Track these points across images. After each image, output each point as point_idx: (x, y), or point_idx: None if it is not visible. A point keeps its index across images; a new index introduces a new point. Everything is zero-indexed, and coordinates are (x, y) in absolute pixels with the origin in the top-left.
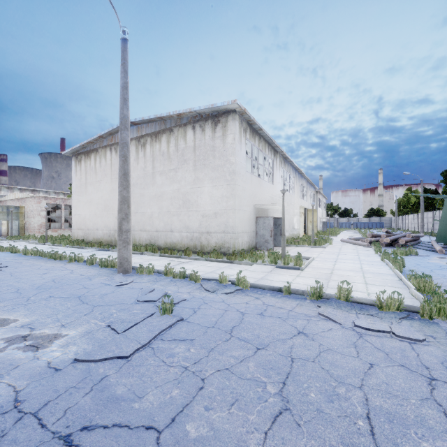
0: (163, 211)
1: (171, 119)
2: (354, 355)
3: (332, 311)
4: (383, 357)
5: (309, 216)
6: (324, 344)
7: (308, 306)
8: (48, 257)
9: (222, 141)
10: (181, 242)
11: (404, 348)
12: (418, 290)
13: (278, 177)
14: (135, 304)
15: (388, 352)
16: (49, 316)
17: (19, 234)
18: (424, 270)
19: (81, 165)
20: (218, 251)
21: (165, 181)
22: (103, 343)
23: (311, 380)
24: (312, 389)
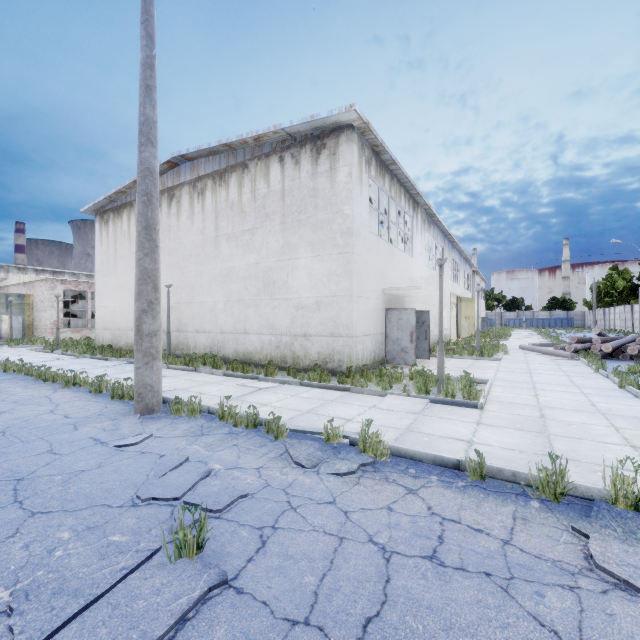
0: (231, 300)
1: (245, 148)
2: None
3: (628, 556)
4: None
5: (464, 308)
6: None
7: (544, 524)
8: (35, 377)
9: (329, 179)
10: (260, 351)
11: None
12: None
13: (419, 246)
14: (128, 510)
15: None
16: None
17: (24, 336)
18: None
19: (108, 229)
20: (323, 368)
21: (235, 251)
22: None
23: None
24: None
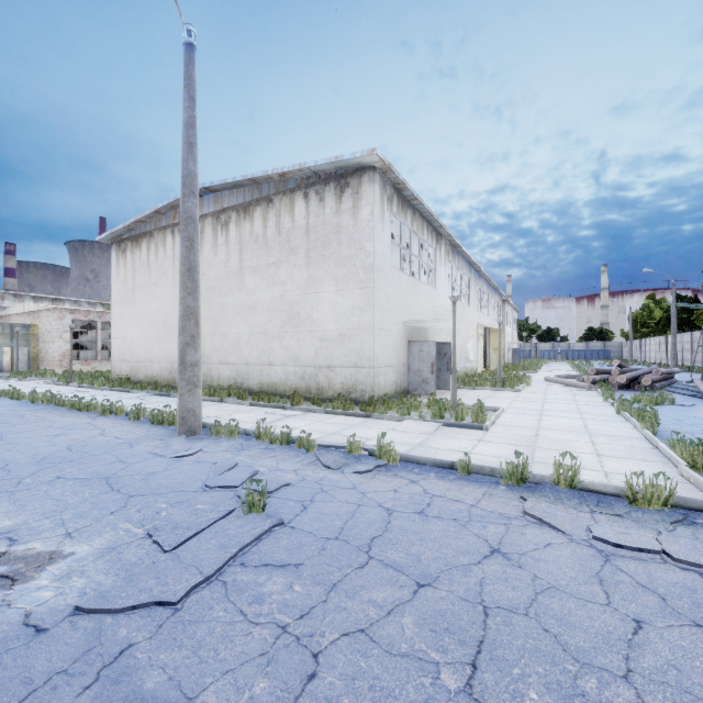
0: (256, 332)
1: (269, 183)
2: (601, 600)
3: (549, 509)
4: (657, 605)
5: (492, 339)
6: (542, 576)
7: (503, 497)
8: (68, 407)
9: (352, 217)
10: (285, 382)
11: (692, 586)
12: (691, 467)
13: (443, 277)
14: (202, 493)
15: (665, 594)
16: (47, 516)
17: (29, 368)
18: (693, 431)
19: (126, 259)
20: (347, 398)
21: (259, 284)
22: (134, 574)
23: (527, 660)
24: (531, 680)
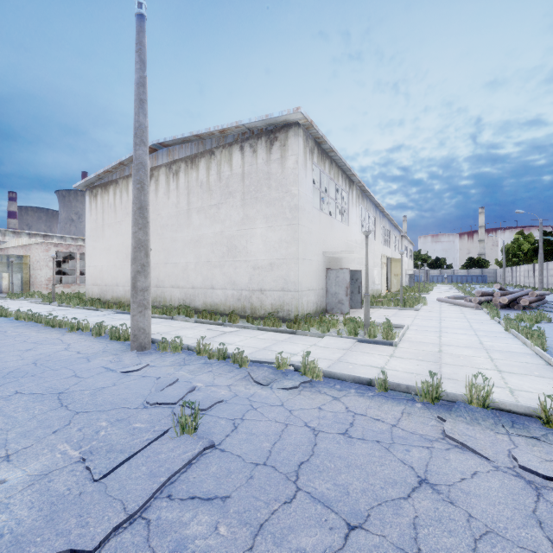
0: (201, 262)
1: (212, 138)
2: (548, 551)
3: (467, 431)
4: None
5: (393, 267)
6: (476, 516)
7: (421, 416)
8: (44, 323)
9: (280, 165)
10: (225, 303)
11: None
12: None
13: (354, 216)
14: (142, 410)
15: None
16: None
17: (22, 290)
18: None
19: (97, 202)
20: (275, 316)
21: (203, 222)
22: (56, 510)
23: None
24: None
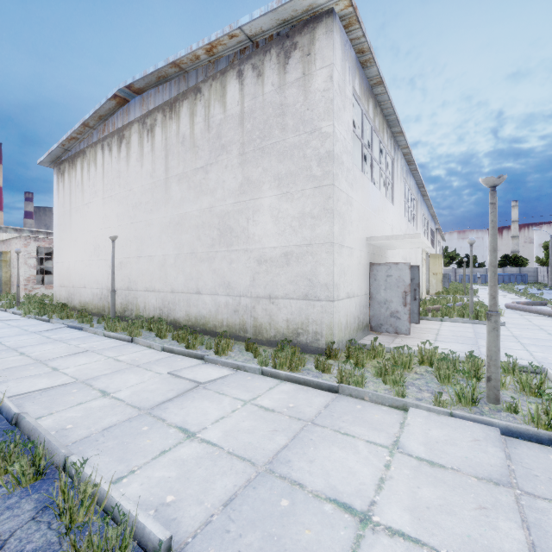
0: (182, 254)
1: (197, 68)
2: None
3: None
4: None
5: (432, 264)
6: None
7: None
8: None
9: (302, 89)
10: (215, 316)
11: None
12: None
13: (399, 193)
14: None
15: None
16: None
17: (1, 291)
18: None
19: (64, 181)
20: (293, 341)
21: (186, 194)
22: None
23: None
24: None
